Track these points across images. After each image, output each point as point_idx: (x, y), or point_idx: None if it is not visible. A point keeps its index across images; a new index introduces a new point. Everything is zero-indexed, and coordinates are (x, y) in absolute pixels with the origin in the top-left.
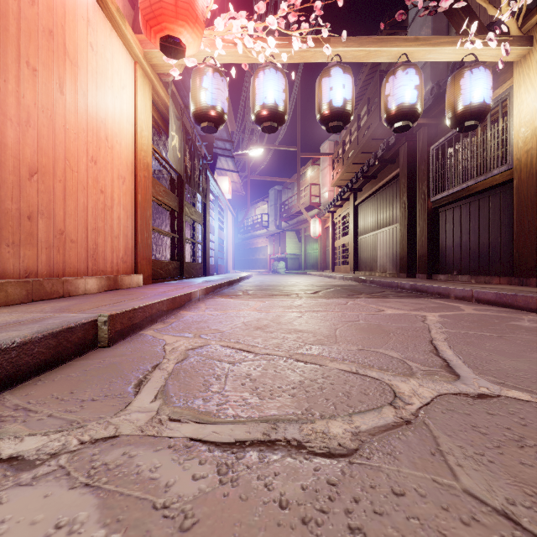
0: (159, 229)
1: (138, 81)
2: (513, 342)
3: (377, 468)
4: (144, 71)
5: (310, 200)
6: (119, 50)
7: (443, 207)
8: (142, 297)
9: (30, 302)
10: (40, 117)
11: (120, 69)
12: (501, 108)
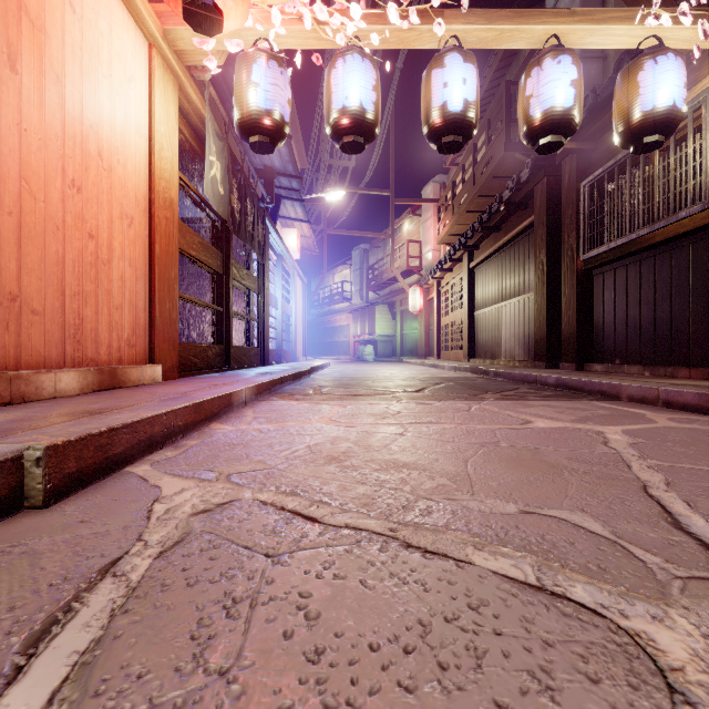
0: (191, 298)
1: (154, 74)
2: None
3: None
4: (166, 61)
5: (407, 262)
6: (123, 22)
7: (599, 268)
8: (143, 403)
9: None
10: None
11: (124, 51)
12: (692, 121)
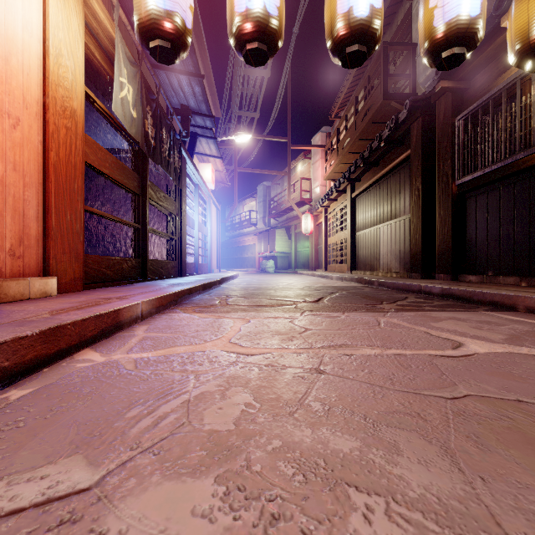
0: (103, 213)
1: None
2: None
3: None
4: None
5: (300, 195)
6: None
7: (472, 192)
8: None
9: None
10: None
11: None
12: None
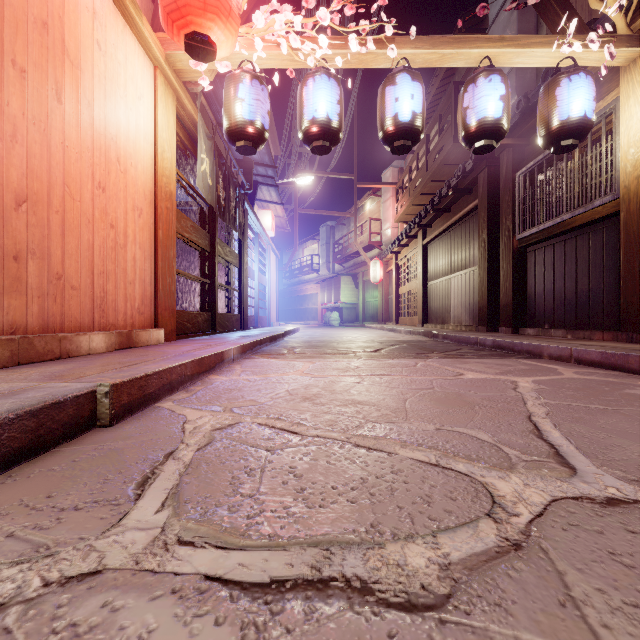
0: (185, 273)
1: (158, 91)
2: (636, 419)
3: (483, 632)
4: (166, 78)
5: (369, 238)
6: (134, 51)
7: (532, 246)
8: (160, 358)
9: (16, 365)
10: (31, 131)
11: (135, 74)
12: (604, 125)
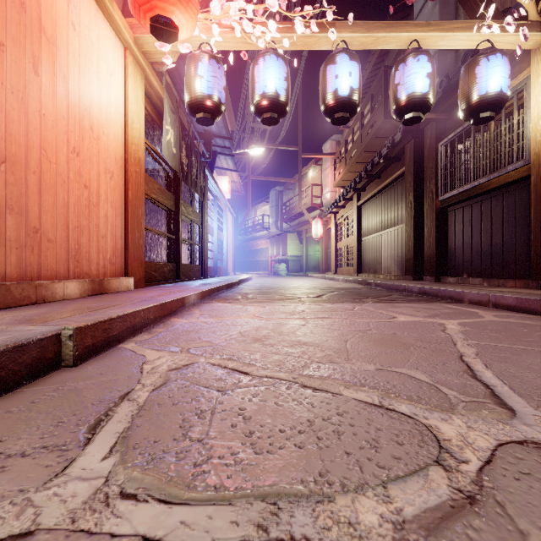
0: (152, 229)
1: (128, 69)
2: None
3: None
4: (135, 59)
5: (311, 200)
6: (106, 33)
7: (452, 206)
8: (126, 303)
9: None
10: (9, 99)
11: (107, 54)
12: (516, 100)
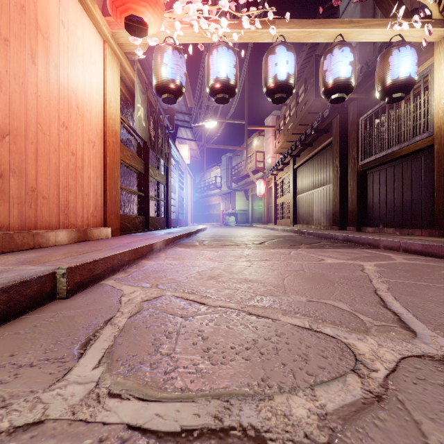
0: (126, 188)
1: (106, 58)
2: None
3: None
4: (113, 50)
5: (255, 164)
6: (89, 30)
7: (370, 170)
8: (106, 248)
9: None
10: (12, 84)
11: (90, 46)
12: (423, 83)
